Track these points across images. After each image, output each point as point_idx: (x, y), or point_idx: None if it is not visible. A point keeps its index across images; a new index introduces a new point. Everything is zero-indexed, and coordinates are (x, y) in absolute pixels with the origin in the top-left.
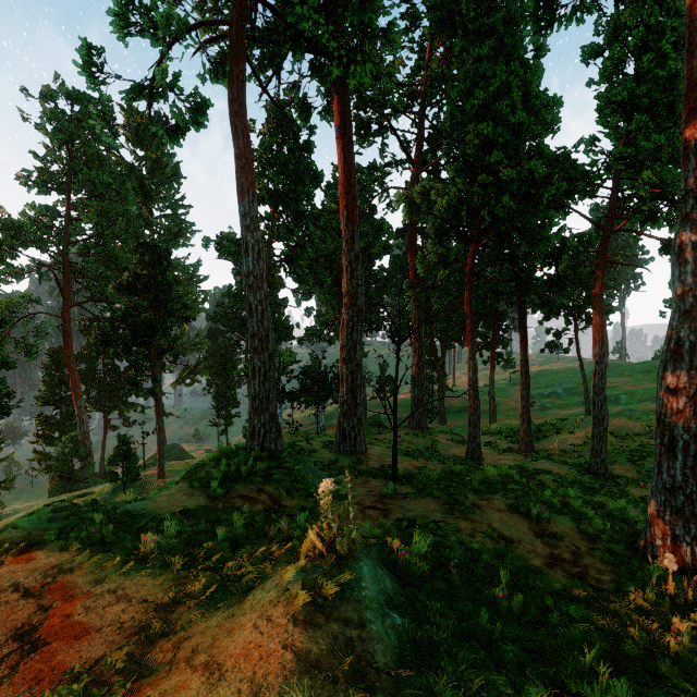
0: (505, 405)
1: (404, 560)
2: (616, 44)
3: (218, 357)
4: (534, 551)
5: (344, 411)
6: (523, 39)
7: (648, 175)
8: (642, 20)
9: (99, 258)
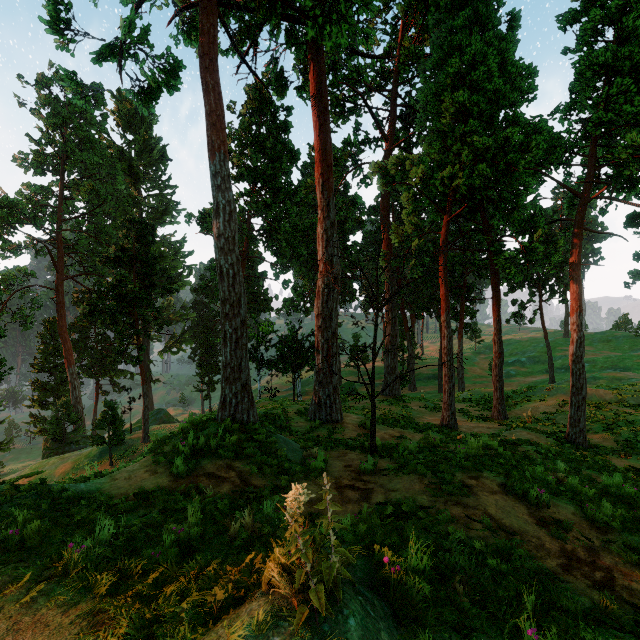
0: (472, 373)
1: (399, 579)
2: (595, 8)
3: (201, 327)
4: (542, 547)
5: (320, 379)
6: (498, 9)
7: (632, 138)
8: None
9: (91, 235)
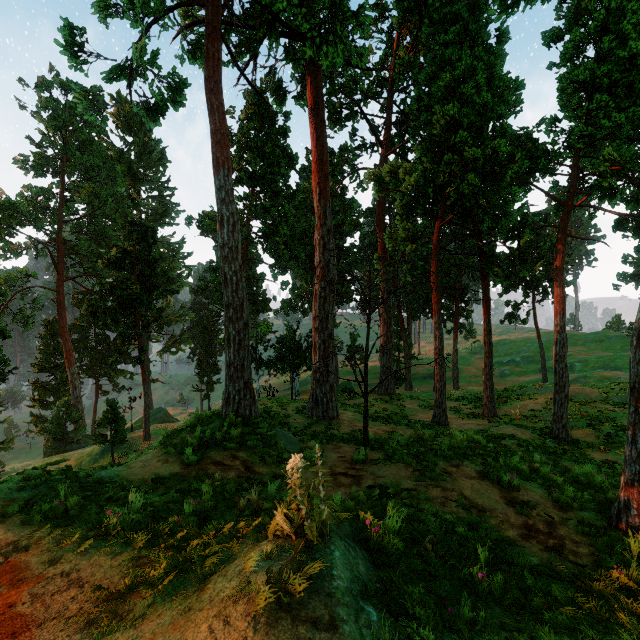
0: (467, 372)
1: (378, 536)
2: (577, 27)
3: (200, 328)
4: (507, 521)
5: (317, 378)
6: (487, 25)
7: (609, 152)
8: (601, 4)
9: (91, 236)
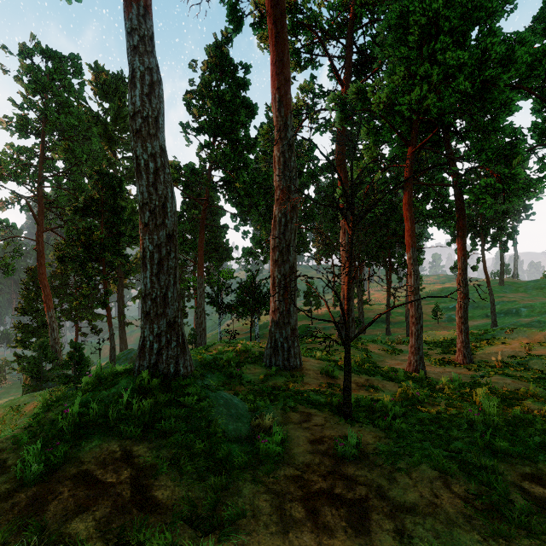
0: None
1: None
2: None
3: None
4: None
5: (276, 319)
6: None
7: None
8: None
9: (69, 191)
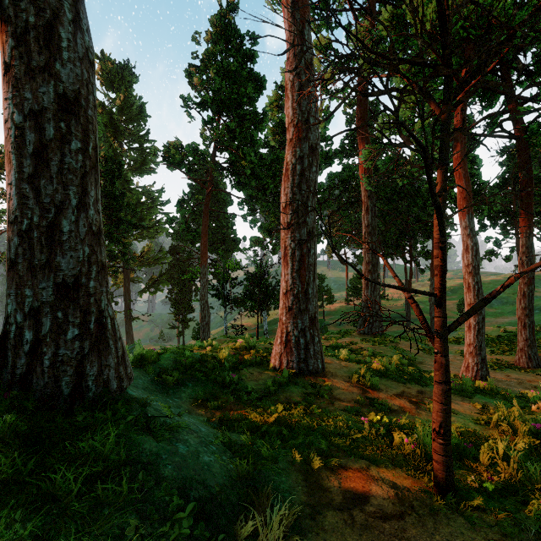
0: None
1: None
2: None
3: (176, 269)
4: None
5: (289, 304)
6: None
7: None
8: None
9: None
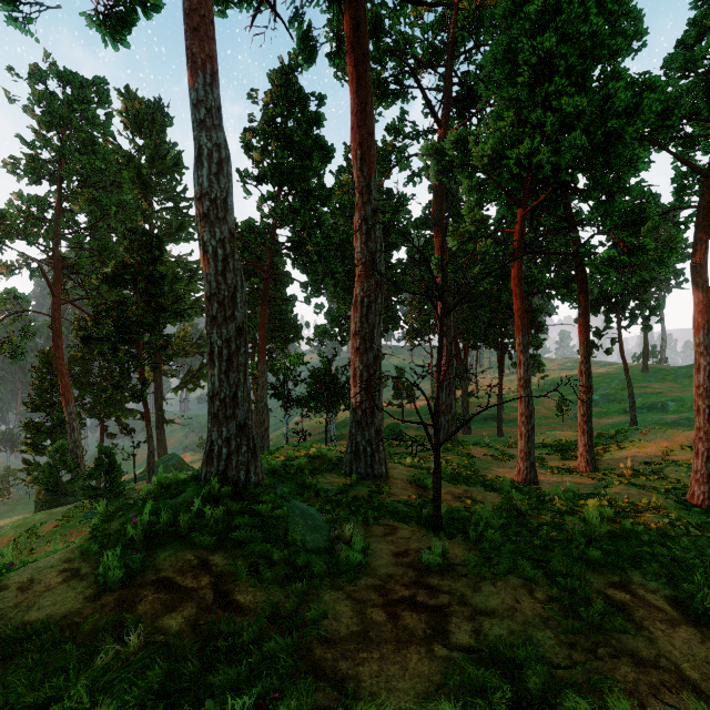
0: (536, 413)
1: None
2: None
3: None
4: None
5: (357, 418)
6: None
7: None
8: None
9: (93, 252)
